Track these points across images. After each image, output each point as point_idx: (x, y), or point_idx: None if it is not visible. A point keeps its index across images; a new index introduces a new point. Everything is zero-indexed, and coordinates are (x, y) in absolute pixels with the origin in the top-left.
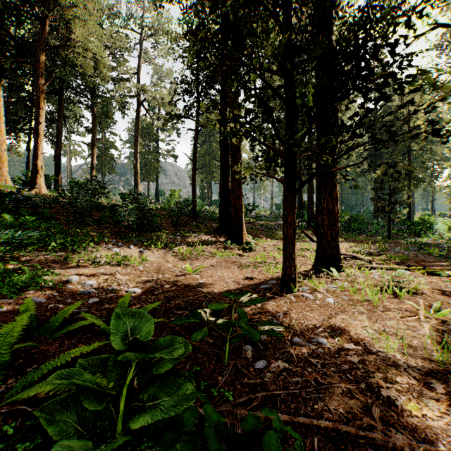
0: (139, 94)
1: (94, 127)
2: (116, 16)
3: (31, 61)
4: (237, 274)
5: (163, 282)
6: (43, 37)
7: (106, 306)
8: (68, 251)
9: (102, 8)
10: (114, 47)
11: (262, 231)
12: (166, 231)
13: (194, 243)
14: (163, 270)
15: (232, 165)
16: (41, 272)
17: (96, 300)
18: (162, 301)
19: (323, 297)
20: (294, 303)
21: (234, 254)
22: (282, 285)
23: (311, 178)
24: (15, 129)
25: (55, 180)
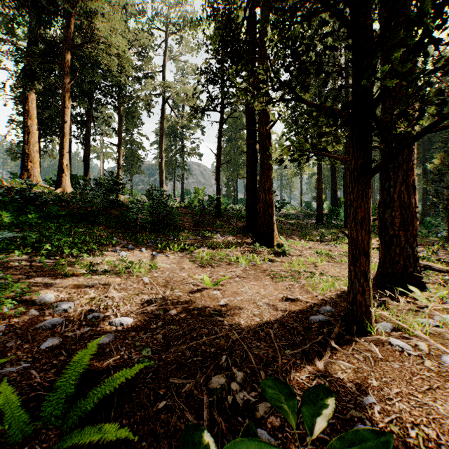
0: (164, 92)
1: (121, 126)
2: (141, 15)
3: (57, 61)
4: (272, 290)
5: (169, 303)
6: (68, 36)
7: (61, 360)
8: (64, 256)
9: (127, 7)
10: (139, 45)
11: (293, 231)
12: (186, 231)
13: (217, 245)
14: (175, 282)
15: (260, 155)
16: (6, 288)
17: (53, 343)
18: (146, 363)
19: (428, 348)
20: (384, 363)
21: (264, 258)
22: (347, 318)
23: (414, 141)
24: (48, 132)
25: (84, 180)
